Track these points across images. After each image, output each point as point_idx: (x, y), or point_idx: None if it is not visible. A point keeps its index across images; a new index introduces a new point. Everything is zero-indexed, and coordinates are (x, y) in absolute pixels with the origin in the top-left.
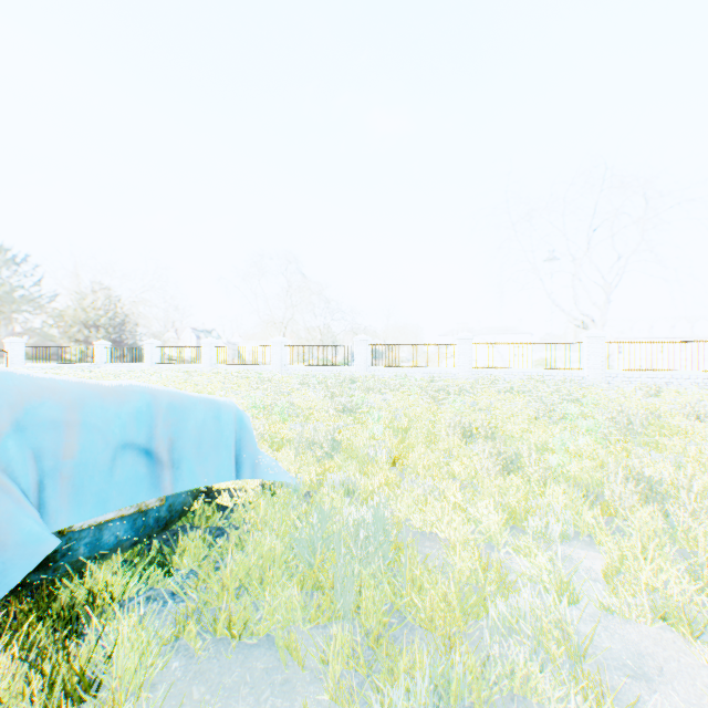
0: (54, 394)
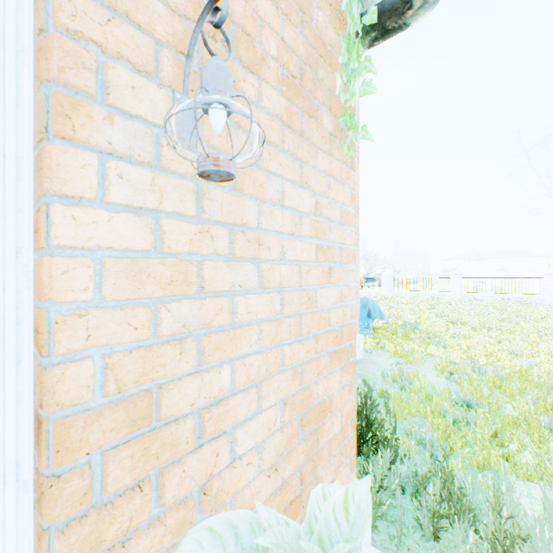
0: (370, 299)
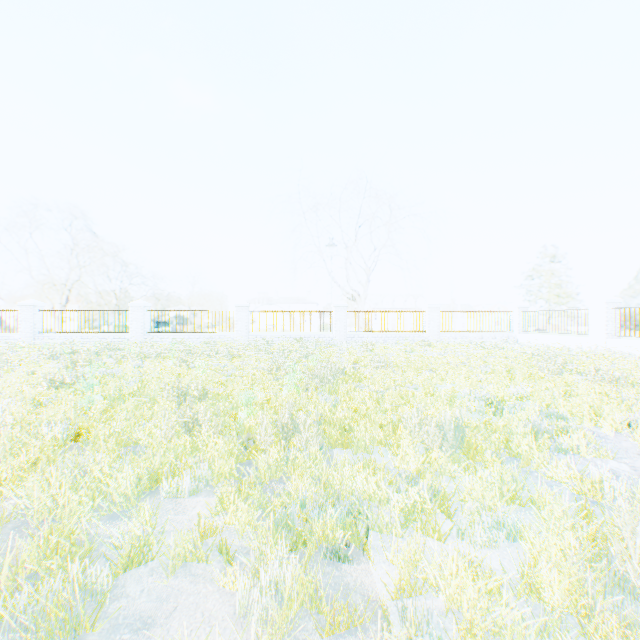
0: None
